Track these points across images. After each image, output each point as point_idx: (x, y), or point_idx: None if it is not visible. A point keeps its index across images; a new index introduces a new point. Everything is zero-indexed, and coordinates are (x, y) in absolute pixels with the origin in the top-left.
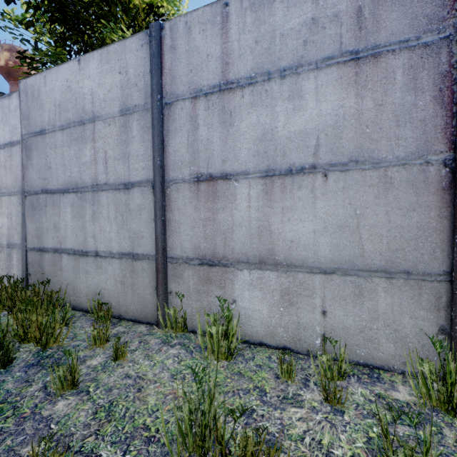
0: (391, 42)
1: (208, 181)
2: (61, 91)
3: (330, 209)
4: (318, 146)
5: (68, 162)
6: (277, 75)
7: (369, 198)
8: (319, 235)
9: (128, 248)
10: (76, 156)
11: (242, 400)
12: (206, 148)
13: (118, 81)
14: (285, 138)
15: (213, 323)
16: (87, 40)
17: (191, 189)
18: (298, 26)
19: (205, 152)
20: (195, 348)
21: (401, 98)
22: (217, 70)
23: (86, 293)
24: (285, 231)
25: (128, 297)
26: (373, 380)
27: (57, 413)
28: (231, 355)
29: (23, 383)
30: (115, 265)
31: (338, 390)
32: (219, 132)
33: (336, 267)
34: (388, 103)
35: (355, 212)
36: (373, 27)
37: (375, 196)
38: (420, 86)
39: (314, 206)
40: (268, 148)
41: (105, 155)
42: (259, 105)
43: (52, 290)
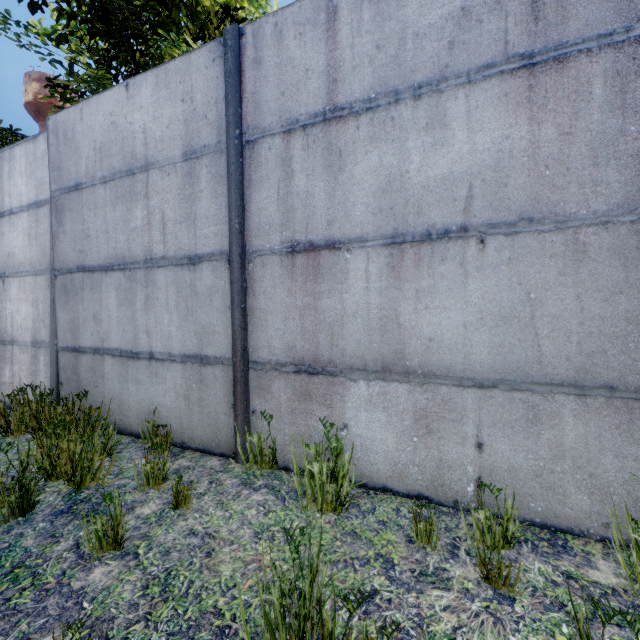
0: (585, 37)
1: (308, 252)
2: (103, 129)
3: (490, 292)
4: (471, 198)
5: (113, 228)
6: (409, 94)
7: (550, 274)
8: (472, 330)
9: (195, 349)
10: (122, 219)
11: (358, 574)
12: (305, 204)
13: (181, 113)
14: (420, 187)
15: (314, 458)
16: (139, 59)
17: (283, 264)
18: (440, 20)
19: (303, 210)
20: (288, 494)
21: (601, 121)
22: (320, 91)
23: (136, 411)
24: (420, 325)
25: (194, 417)
26: (557, 551)
27: (92, 586)
28: (341, 506)
29: (47, 538)
30: (176, 373)
31: (505, 566)
32: (323, 181)
33: (498, 378)
34: (581, 130)
35: (529, 296)
36: (556, 16)
37: (559, 271)
38: (632, 102)
39: (465, 286)
40: (396, 203)
41: (162, 217)
42: (382, 139)
43: (91, 406)
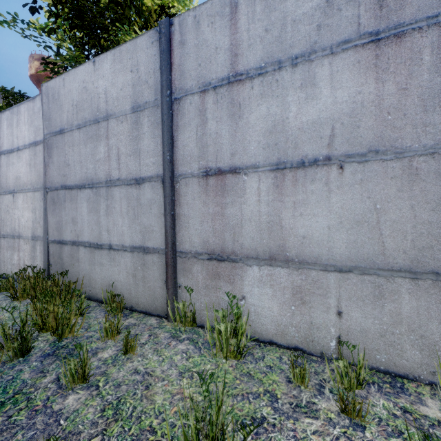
0: (417, 19)
1: (217, 175)
2: (78, 92)
3: (347, 203)
4: (333, 136)
5: (85, 159)
6: (288, 63)
7: (391, 191)
8: (334, 231)
9: (140, 242)
10: (91, 153)
11: (252, 405)
12: (215, 141)
13: (130, 79)
14: (297, 129)
15: (221, 319)
16: (103, 43)
17: (200, 184)
18: (311, 10)
19: (213, 146)
20: (203, 344)
21: (429, 80)
22: (226, 62)
23: (100, 284)
24: (297, 226)
25: (139, 289)
26: (397, 391)
27: (67, 408)
28: (240, 354)
29: (38, 373)
30: (127, 258)
31: (358, 403)
32: (228, 125)
33: (353, 265)
34: (414, 86)
35: (375, 206)
36: (395, 4)
37: (398, 188)
38: None
39: (328, 199)
40: (279, 140)
41: (118, 151)
42: (269, 95)
43: (70, 281)
